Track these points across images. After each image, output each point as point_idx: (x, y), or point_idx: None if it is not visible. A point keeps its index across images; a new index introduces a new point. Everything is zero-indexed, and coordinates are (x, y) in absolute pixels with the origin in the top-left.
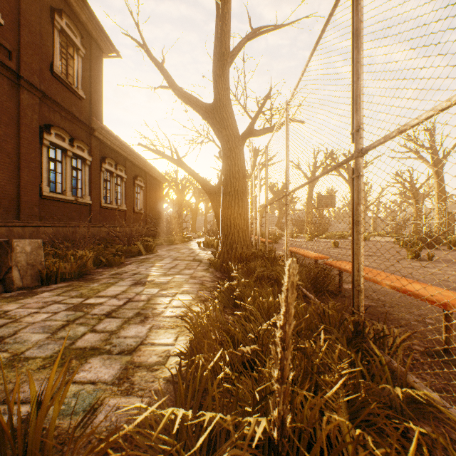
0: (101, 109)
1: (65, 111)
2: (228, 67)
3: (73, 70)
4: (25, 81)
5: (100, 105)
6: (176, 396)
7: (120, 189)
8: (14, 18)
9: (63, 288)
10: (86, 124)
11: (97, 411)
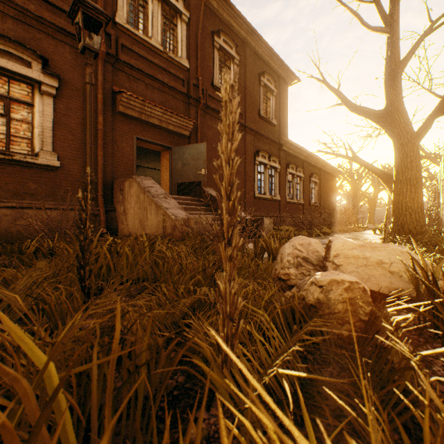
0: (286, 128)
1: (265, 138)
2: (399, 74)
3: (269, 108)
4: (247, 128)
5: (285, 125)
6: None
7: (299, 187)
8: (243, 93)
9: None
10: (277, 143)
11: None
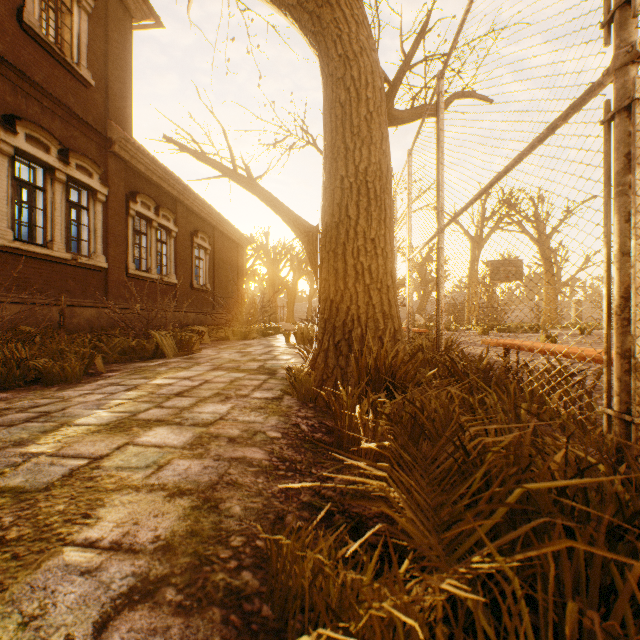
0: (128, 111)
1: (49, 99)
2: None
3: (70, 34)
4: None
5: (127, 104)
6: None
7: (167, 250)
8: None
9: None
10: (97, 130)
11: None
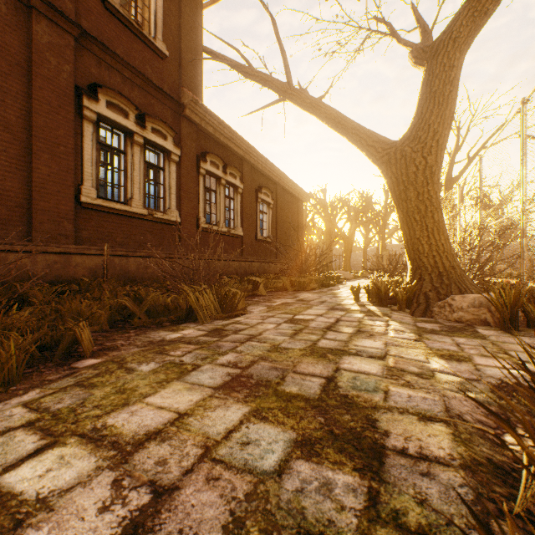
0: (199, 79)
1: (128, 69)
2: None
3: (148, 12)
4: None
5: (197, 73)
6: None
7: (234, 205)
8: None
9: None
10: (170, 96)
11: None
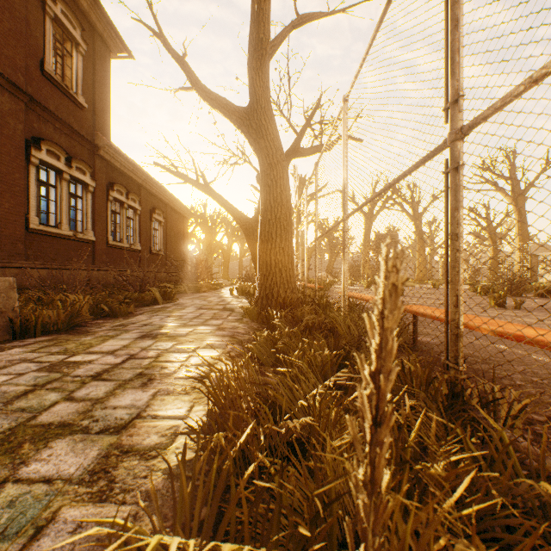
0: (108, 122)
1: (60, 122)
2: (267, 60)
3: (70, 71)
4: (5, 80)
5: (107, 117)
6: (176, 505)
7: (133, 224)
8: None
9: (42, 342)
10: (88, 140)
11: (42, 533)
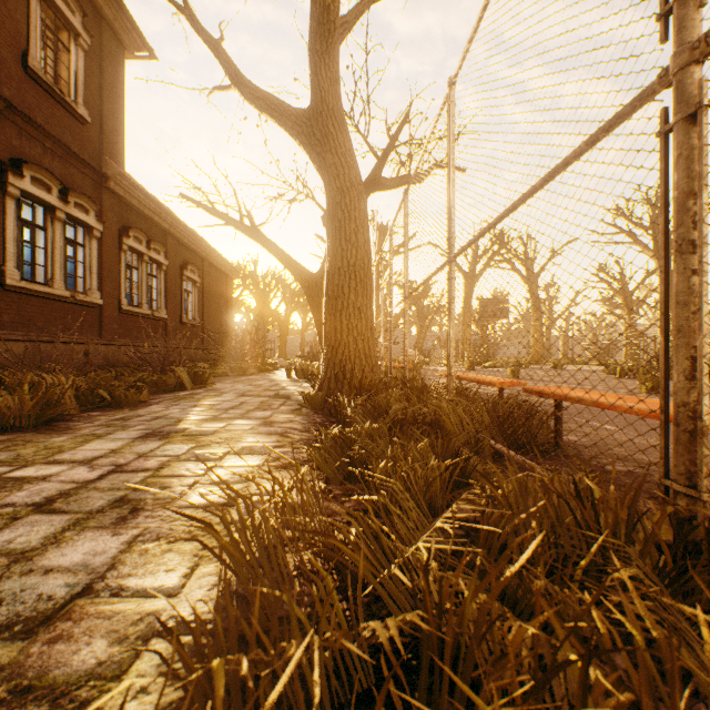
0: (121, 144)
1: (51, 139)
2: (337, 42)
3: (67, 71)
4: None
5: (120, 138)
6: None
7: (157, 284)
8: None
9: None
10: (93, 166)
11: None
